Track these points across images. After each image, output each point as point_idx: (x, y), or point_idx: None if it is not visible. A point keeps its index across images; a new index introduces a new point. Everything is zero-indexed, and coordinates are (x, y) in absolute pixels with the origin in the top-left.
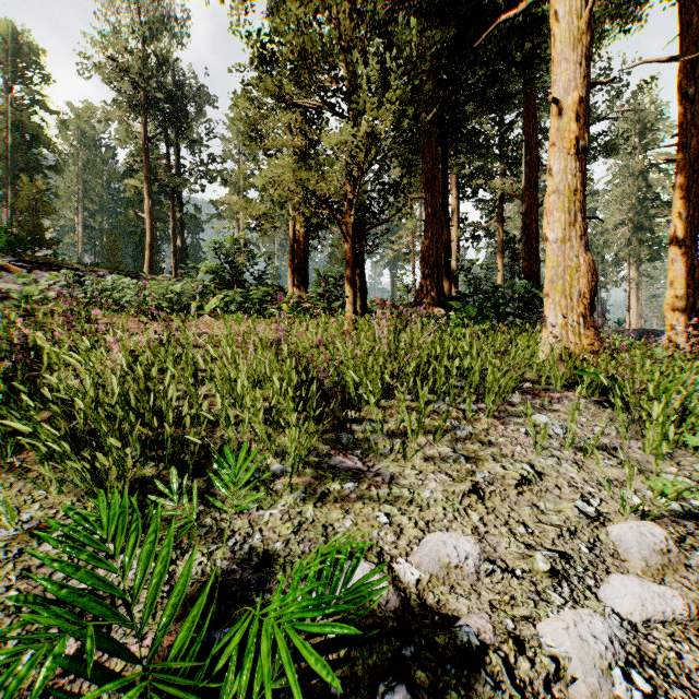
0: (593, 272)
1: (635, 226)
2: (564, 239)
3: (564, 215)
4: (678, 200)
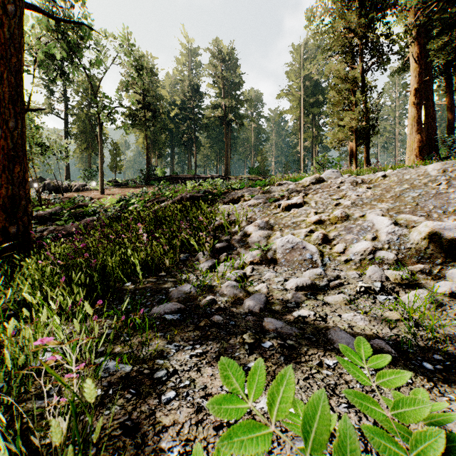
0: (420, 141)
1: None
2: (410, 133)
3: (410, 126)
4: None
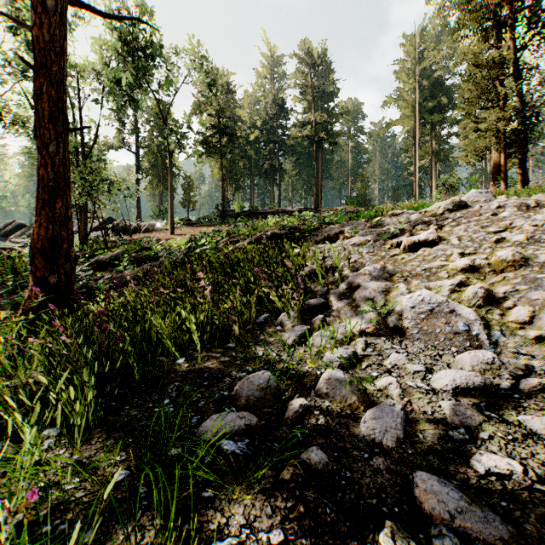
0: None
1: None
2: None
3: None
4: None
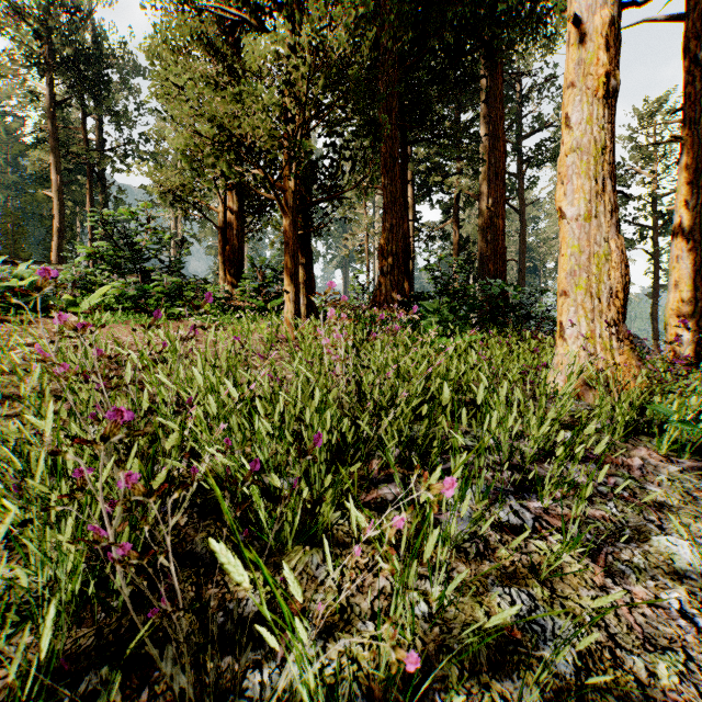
0: (627, 262)
1: None
2: (588, 215)
3: (588, 182)
4: (685, 186)
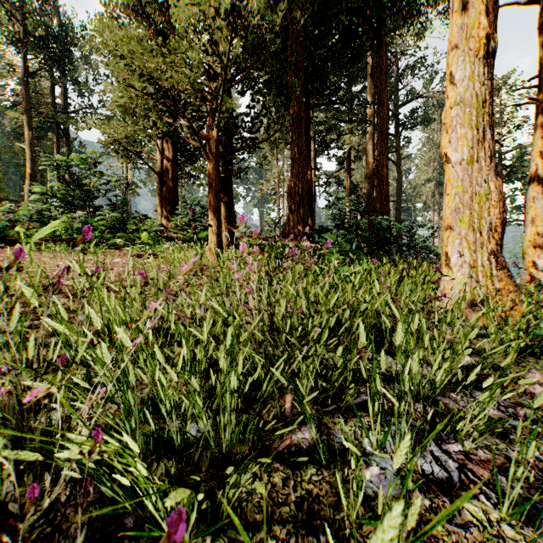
0: (504, 201)
1: (437, 183)
2: (471, 160)
3: (471, 131)
4: (540, 139)
